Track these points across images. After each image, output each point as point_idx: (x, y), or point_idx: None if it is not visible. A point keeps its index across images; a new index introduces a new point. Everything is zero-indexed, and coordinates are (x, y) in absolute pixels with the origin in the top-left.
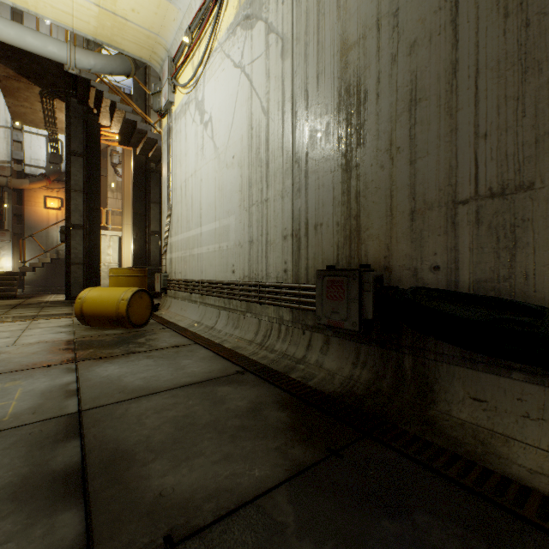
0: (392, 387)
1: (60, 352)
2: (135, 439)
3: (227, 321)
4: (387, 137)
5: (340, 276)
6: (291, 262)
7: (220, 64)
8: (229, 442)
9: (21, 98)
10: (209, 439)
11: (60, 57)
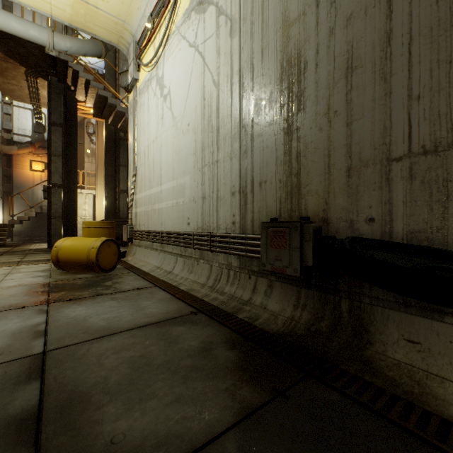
0: (330, 328)
1: (35, 295)
2: (93, 380)
3: (183, 266)
4: (325, 102)
5: (282, 227)
6: (238, 215)
7: (177, 45)
8: (181, 383)
9: (9, 76)
10: (163, 380)
11: (40, 40)
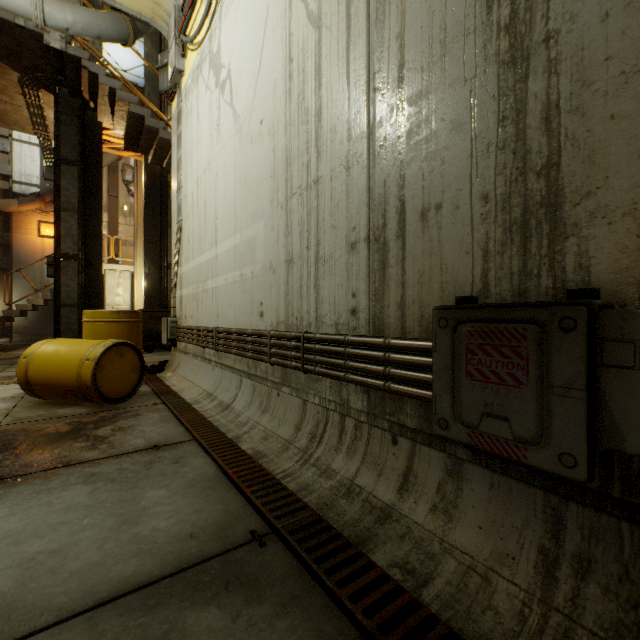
0: None
1: None
2: None
3: (252, 396)
4: None
5: (511, 322)
6: (365, 294)
7: None
8: None
9: None
10: None
11: (21, 8)
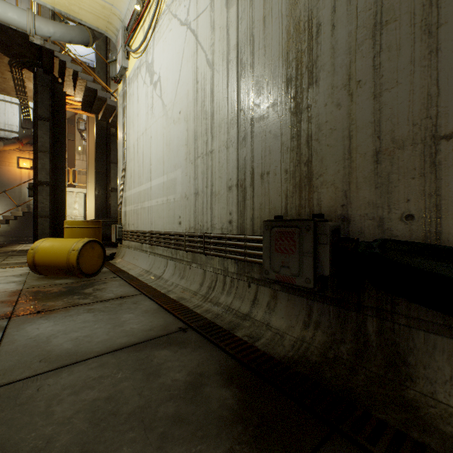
0: (353, 354)
1: None
2: (30, 446)
3: (174, 270)
4: (344, 71)
5: (290, 227)
6: (236, 213)
7: (168, 25)
8: (156, 448)
9: None
10: (130, 443)
11: (20, 24)
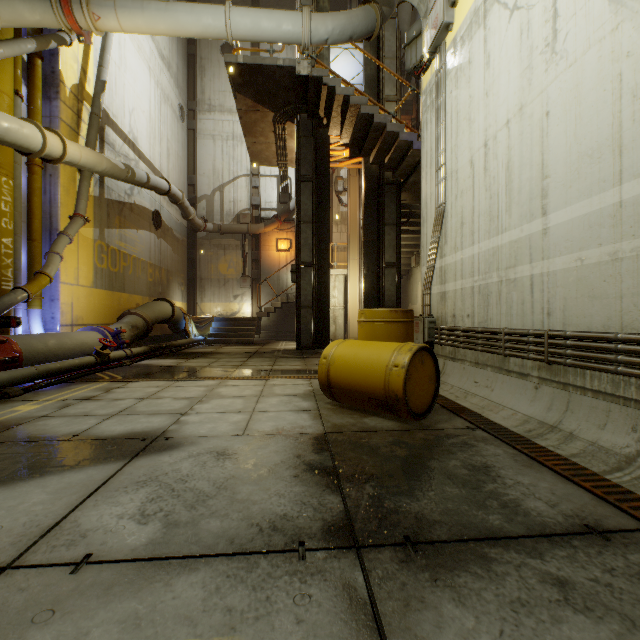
0: None
1: (312, 482)
2: None
3: None
4: None
5: None
6: None
7: None
8: None
9: (258, 133)
10: None
11: (294, 36)
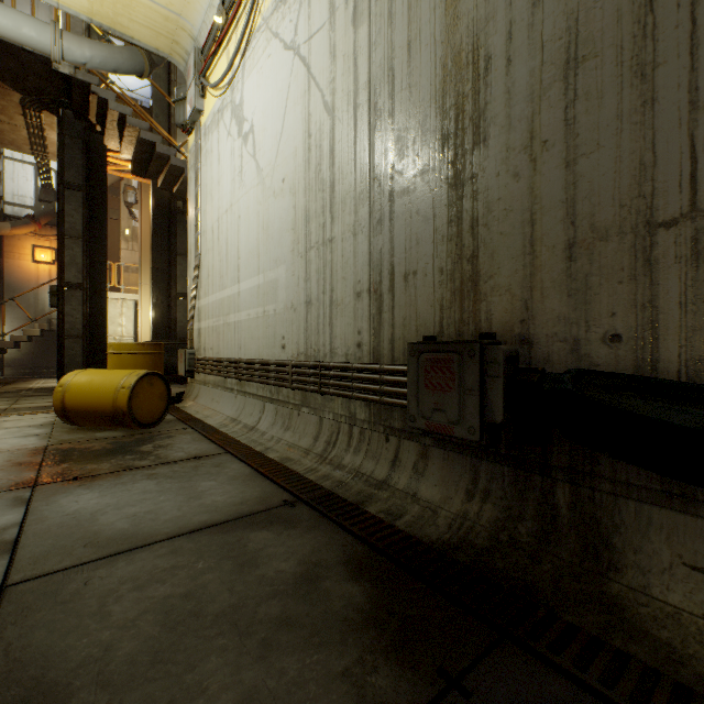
0: (537, 536)
1: (15, 470)
2: (82, 654)
3: (275, 418)
4: (525, 127)
5: (447, 352)
6: (367, 332)
7: (265, 48)
8: (256, 658)
9: None
10: (221, 652)
11: (40, 45)
